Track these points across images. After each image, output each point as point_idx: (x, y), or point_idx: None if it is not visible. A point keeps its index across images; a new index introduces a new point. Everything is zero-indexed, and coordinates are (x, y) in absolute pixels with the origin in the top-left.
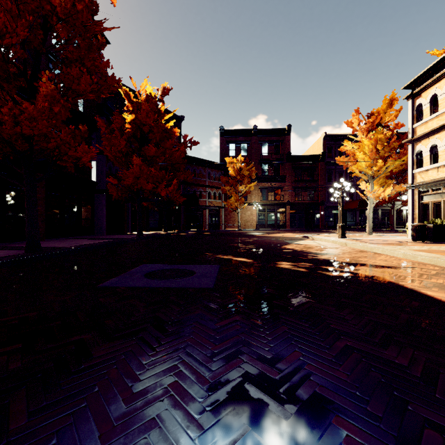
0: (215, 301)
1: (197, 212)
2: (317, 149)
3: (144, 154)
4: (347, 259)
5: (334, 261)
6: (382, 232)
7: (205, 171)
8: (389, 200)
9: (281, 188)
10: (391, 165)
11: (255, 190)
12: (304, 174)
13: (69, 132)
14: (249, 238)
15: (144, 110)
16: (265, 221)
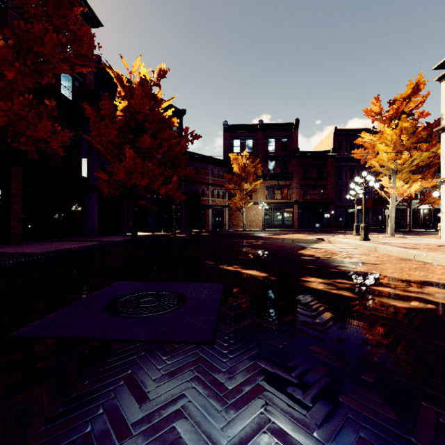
0: (215, 394)
1: (200, 211)
2: (326, 145)
3: (138, 145)
4: (396, 273)
5: (380, 275)
6: (399, 233)
7: (208, 168)
8: (406, 198)
9: (288, 186)
10: (418, 157)
11: (261, 188)
12: (313, 172)
13: (26, 104)
14: (257, 241)
15: (138, 96)
16: (271, 221)
